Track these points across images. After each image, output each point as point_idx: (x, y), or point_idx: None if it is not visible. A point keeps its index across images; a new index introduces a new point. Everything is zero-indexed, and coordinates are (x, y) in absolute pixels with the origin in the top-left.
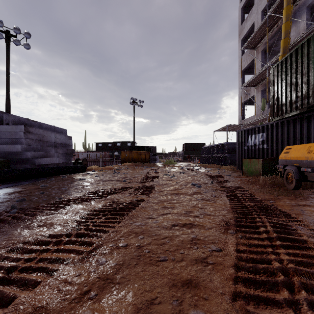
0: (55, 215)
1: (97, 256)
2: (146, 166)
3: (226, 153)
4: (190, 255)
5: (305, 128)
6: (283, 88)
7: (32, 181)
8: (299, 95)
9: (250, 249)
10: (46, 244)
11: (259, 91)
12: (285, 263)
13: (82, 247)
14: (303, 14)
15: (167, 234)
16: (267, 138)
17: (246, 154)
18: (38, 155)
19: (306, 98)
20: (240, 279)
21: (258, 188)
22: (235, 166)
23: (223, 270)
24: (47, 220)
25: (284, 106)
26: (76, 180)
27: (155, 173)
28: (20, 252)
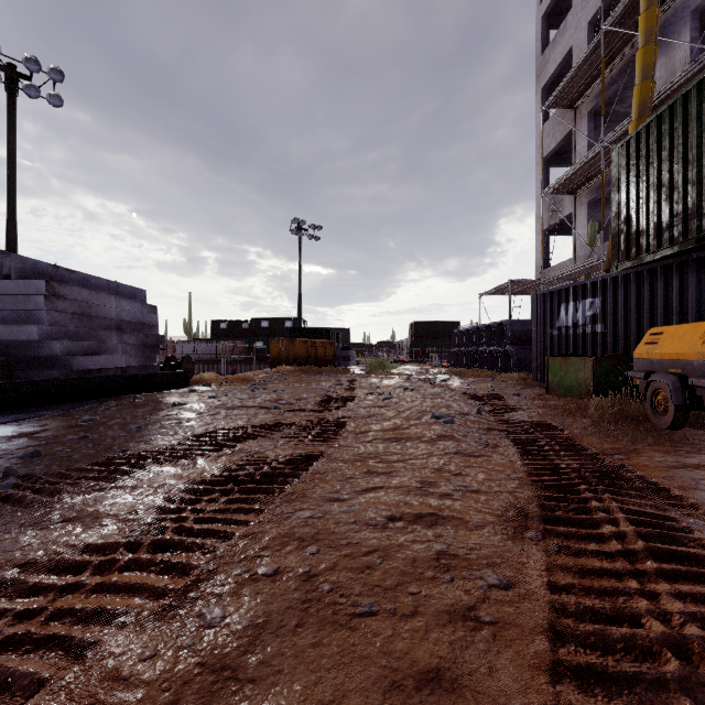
0: (107, 492)
1: (202, 603)
2: (328, 374)
3: (509, 344)
4: (434, 600)
5: (692, 286)
6: (640, 194)
7: (63, 409)
8: (677, 211)
9: (585, 584)
10: (75, 570)
11: (582, 203)
12: (676, 621)
13: (164, 577)
14: (684, 30)
15: (377, 543)
16: (603, 310)
17: (555, 347)
18: (79, 348)
19: (695, 218)
20: (565, 670)
21: (586, 424)
22: (528, 374)
23: (520, 642)
24: (86, 504)
25: (644, 236)
26: (166, 406)
27: (348, 390)
28: (9, 593)
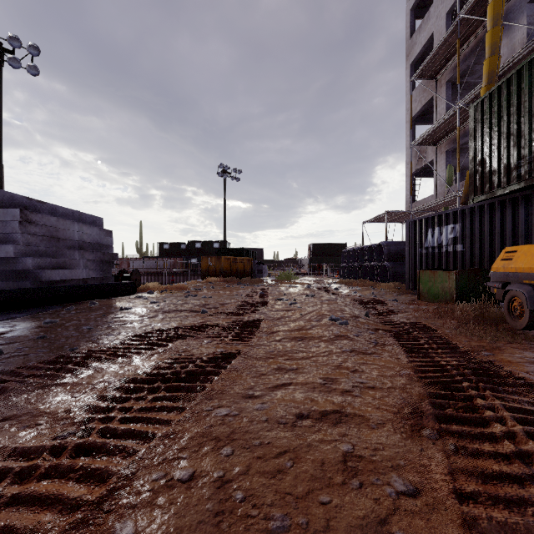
0: (49, 389)
1: (113, 518)
2: (246, 283)
3: (386, 260)
4: (345, 511)
5: None
6: (493, 142)
7: (32, 313)
8: (524, 154)
9: (490, 492)
10: None
11: (442, 152)
12: None
13: (82, 485)
14: (522, 17)
15: (287, 443)
16: (462, 233)
17: (423, 263)
18: (47, 263)
19: None
20: None
21: (454, 325)
22: (401, 283)
23: None
24: (28, 402)
25: (496, 174)
26: (115, 310)
27: (261, 296)
28: None
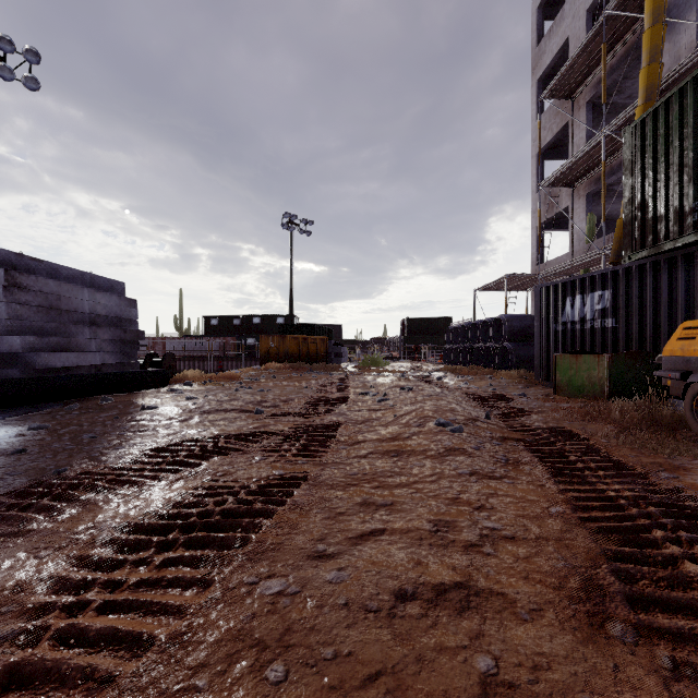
0: (3, 542)
1: None
2: (319, 371)
3: (507, 340)
4: None
5: None
6: (658, 177)
7: (17, 413)
8: None
9: None
10: None
11: (580, 196)
12: None
13: None
14: (690, 13)
15: (381, 653)
16: (614, 303)
17: (560, 343)
18: (44, 344)
19: None
20: None
21: (614, 432)
22: (528, 371)
23: None
24: None
25: (662, 222)
26: (134, 409)
27: (340, 389)
28: None
